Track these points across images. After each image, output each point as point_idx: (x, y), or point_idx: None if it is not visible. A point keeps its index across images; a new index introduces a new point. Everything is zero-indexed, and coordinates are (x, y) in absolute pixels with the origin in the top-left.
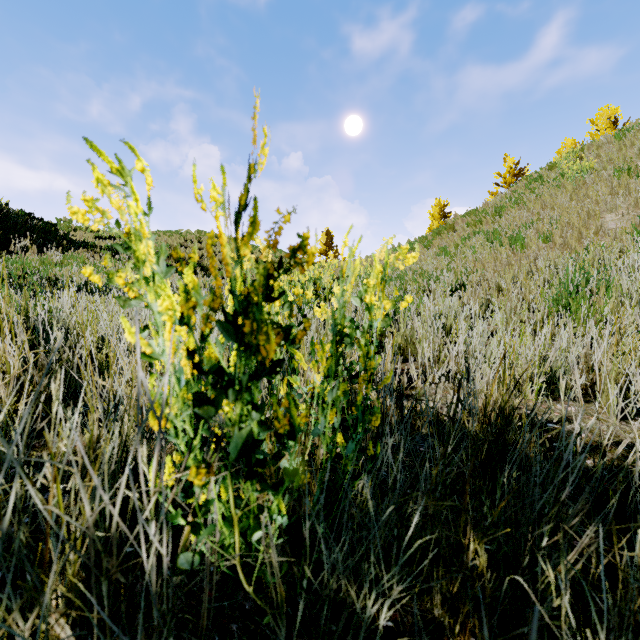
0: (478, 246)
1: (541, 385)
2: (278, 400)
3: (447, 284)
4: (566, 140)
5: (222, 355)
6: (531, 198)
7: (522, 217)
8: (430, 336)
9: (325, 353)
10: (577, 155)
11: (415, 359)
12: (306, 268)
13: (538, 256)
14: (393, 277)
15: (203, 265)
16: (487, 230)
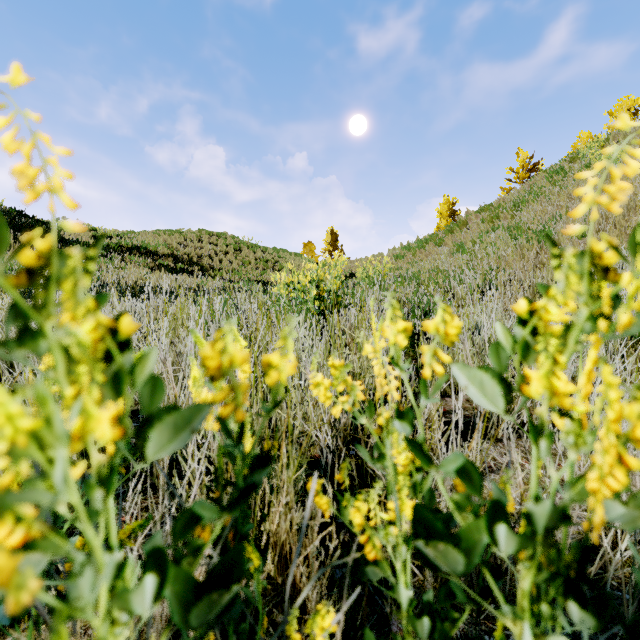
0: (500, 243)
1: None
2: None
3: (475, 285)
4: (582, 133)
5: None
6: (554, 191)
7: (546, 211)
8: (475, 358)
9: None
10: (602, 145)
11: (456, 391)
12: (307, 267)
13: None
14: (406, 277)
15: (202, 265)
16: (508, 225)
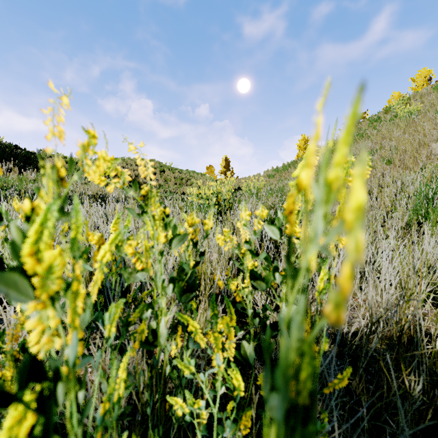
0: None
1: (428, 294)
2: (164, 374)
3: None
4: (394, 93)
5: (100, 295)
6: (373, 133)
7: (368, 146)
8: None
9: (232, 320)
10: (406, 102)
11: None
12: (210, 184)
13: (383, 174)
14: (274, 190)
15: (138, 181)
16: None
